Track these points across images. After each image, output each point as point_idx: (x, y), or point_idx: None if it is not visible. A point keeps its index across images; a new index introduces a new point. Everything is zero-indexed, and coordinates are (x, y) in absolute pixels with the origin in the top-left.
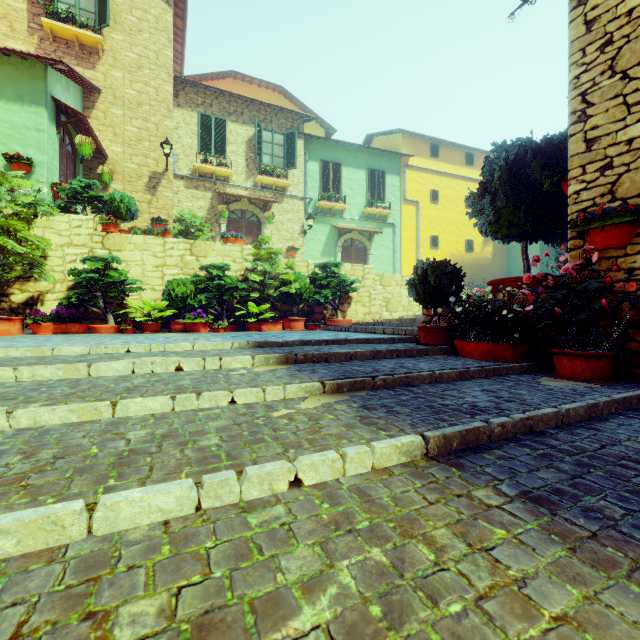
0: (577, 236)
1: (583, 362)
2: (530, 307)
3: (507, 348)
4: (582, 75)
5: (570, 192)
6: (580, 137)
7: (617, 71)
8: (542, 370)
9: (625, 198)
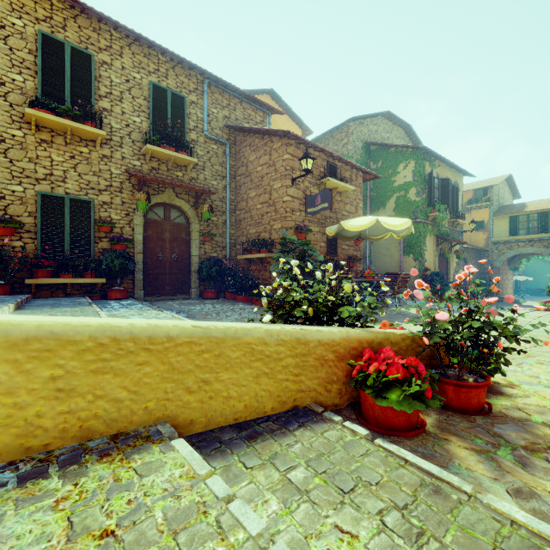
0: None
1: (0, 287)
2: None
3: None
4: None
5: None
6: None
7: (8, 157)
8: None
9: (12, 215)
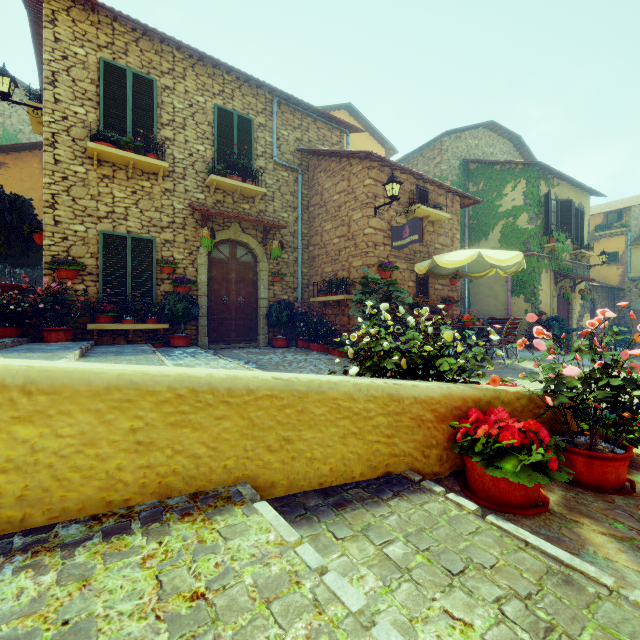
0: (50, 268)
1: (63, 333)
2: (41, 305)
3: (14, 330)
4: (53, 185)
5: (46, 243)
6: (52, 217)
7: (71, 195)
8: (32, 342)
9: (74, 257)
